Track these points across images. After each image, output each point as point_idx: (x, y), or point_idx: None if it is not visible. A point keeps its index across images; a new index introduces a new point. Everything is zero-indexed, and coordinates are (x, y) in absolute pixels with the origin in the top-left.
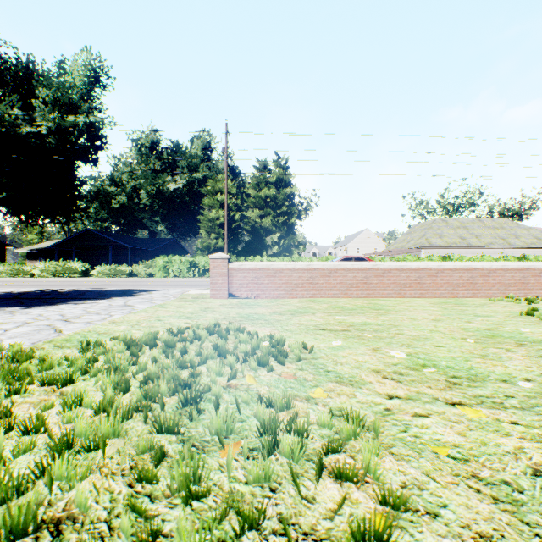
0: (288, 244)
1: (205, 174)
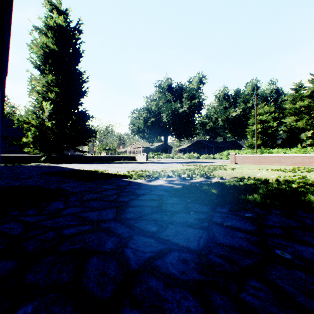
0: None
1: (252, 103)
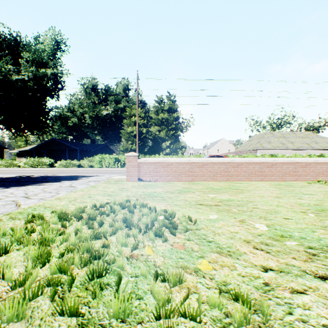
0: (175, 147)
1: (125, 104)
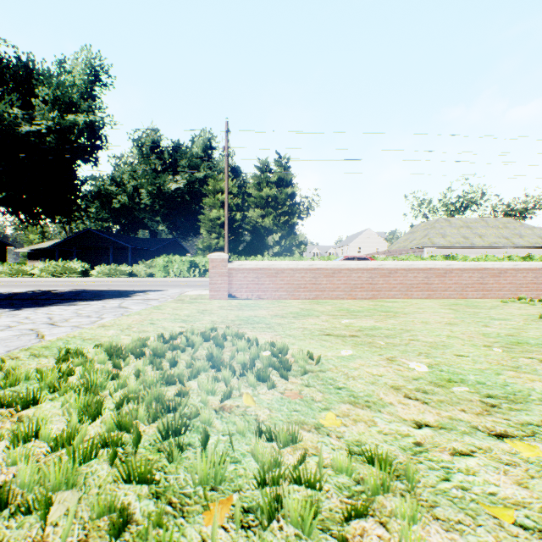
0: (289, 244)
1: (206, 173)
